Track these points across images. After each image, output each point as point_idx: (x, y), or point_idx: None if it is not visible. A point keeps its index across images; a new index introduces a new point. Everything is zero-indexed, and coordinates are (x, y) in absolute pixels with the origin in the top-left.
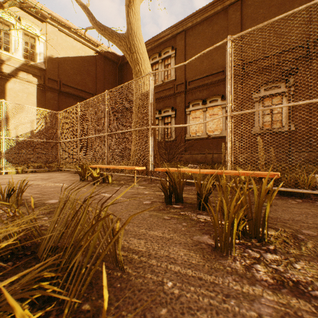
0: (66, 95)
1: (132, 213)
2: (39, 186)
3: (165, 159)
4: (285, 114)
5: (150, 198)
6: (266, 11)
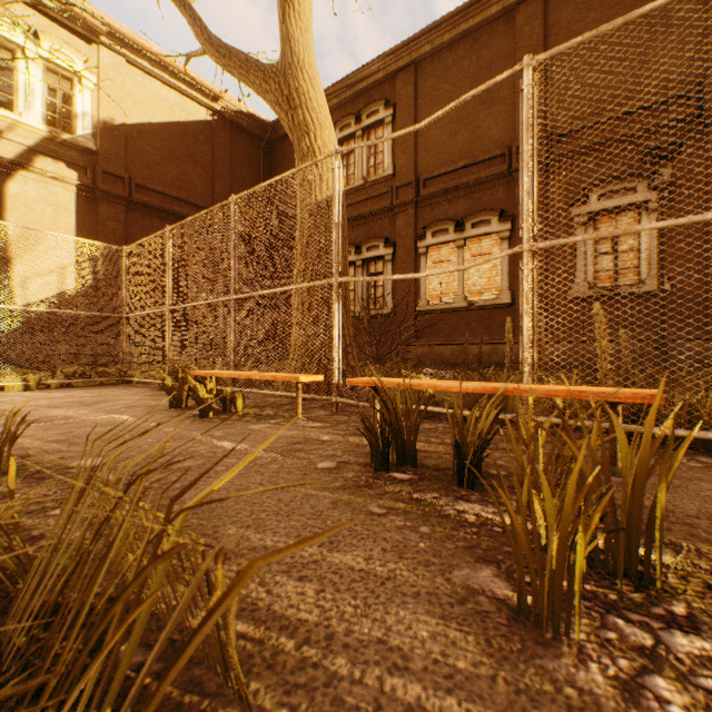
0: (144, 210)
1: (288, 496)
2: (69, 420)
3: (371, 356)
4: (647, 253)
5: (335, 452)
6: (603, 15)
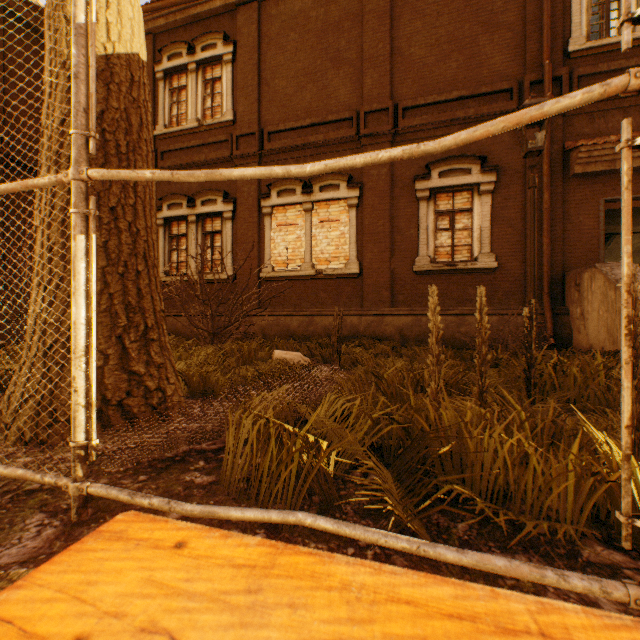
0: None
1: None
2: None
3: (205, 330)
4: (479, 232)
5: None
6: None
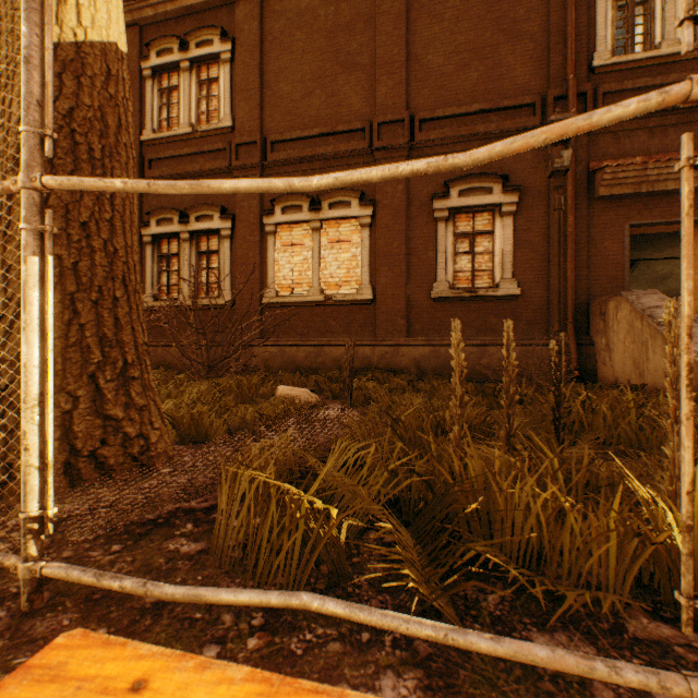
0: None
1: None
2: None
3: (200, 362)
4: (500, 257)
5: None
6: (462, 4)
